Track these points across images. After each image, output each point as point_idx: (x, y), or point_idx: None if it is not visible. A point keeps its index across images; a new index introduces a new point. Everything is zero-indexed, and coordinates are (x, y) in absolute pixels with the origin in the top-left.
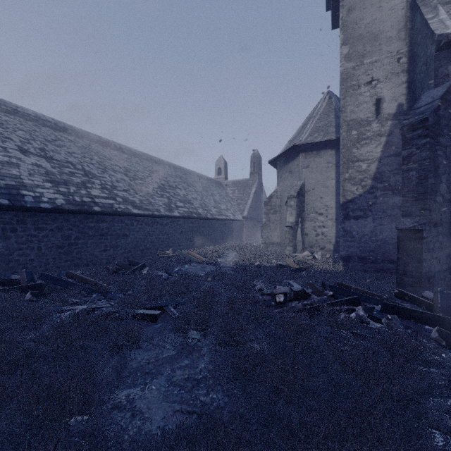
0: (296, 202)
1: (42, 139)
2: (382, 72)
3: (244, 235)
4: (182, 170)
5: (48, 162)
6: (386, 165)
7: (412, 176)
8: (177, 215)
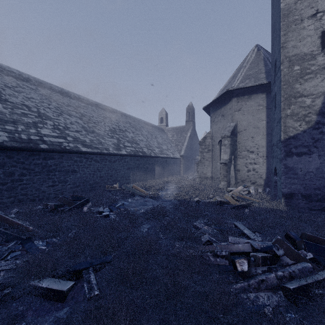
0: (230, 141)
1: (1, 84)
2: None
3: (181, 170)
4: (132, 118)
5: (0, 103)
6: None
7: None
8: (124, 153)
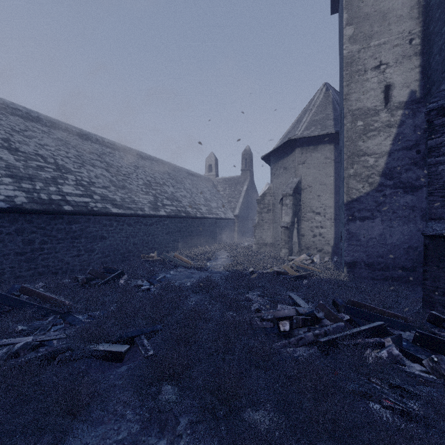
0: (292, 201)
1: (8, 128)
2: (392, 55)
3: (235, 234)
4: (171, 167)
5: (11, 154)
6: (397, 160)
7: (443, 171)
8: (163, 214)
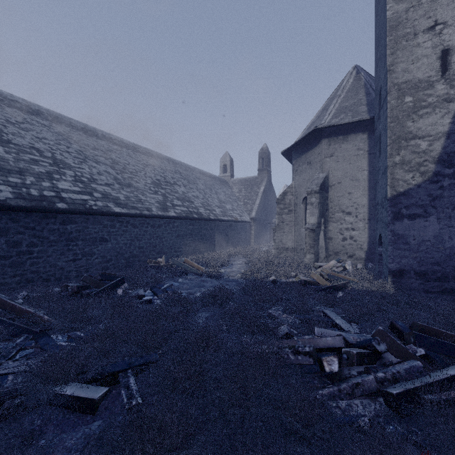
0: (318, 199)
1: (2, 119)
2: (452, 11)
3: (252, 238)
4: (183, 166)
5: (1, 146)
6: None
7: None
8: (172, 215)
